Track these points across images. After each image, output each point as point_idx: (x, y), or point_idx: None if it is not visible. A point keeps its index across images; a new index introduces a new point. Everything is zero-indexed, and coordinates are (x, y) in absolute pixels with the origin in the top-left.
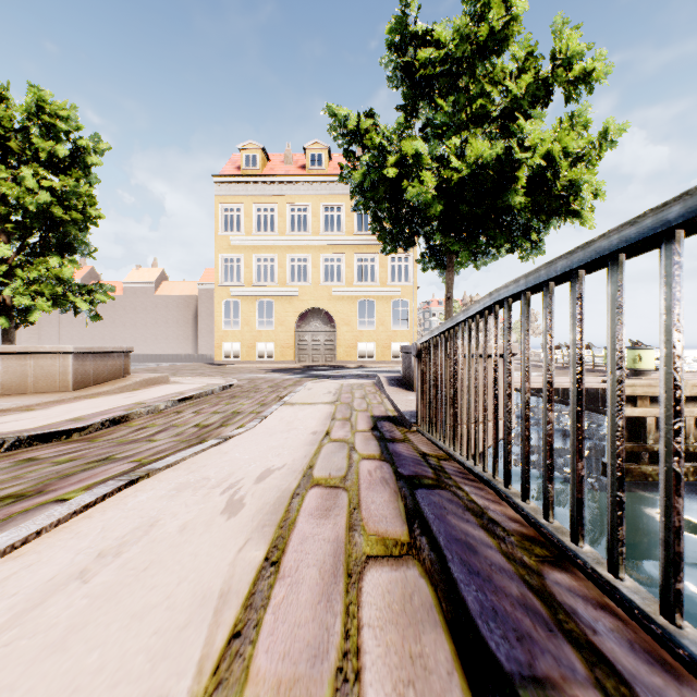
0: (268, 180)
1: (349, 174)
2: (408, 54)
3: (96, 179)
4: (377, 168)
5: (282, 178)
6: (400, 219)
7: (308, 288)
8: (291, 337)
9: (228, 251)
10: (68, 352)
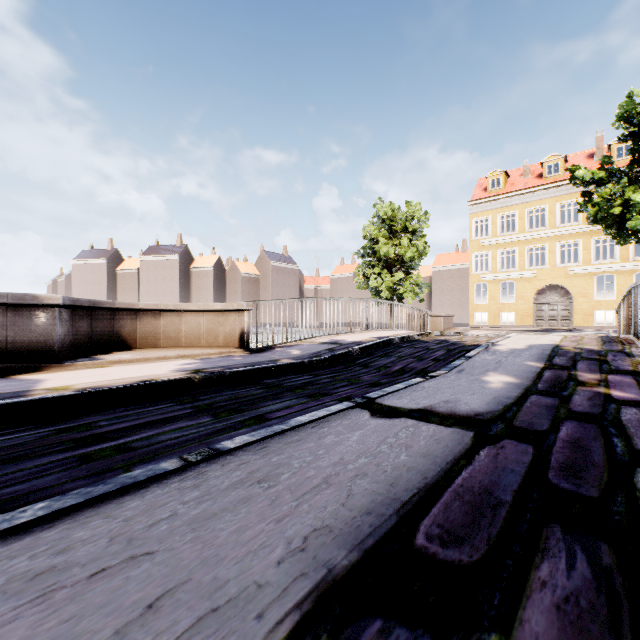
0: (510, 195)
1: (584, 207)
2: (636, 120)
3: (421, 231)
4: (606, 208)
5: (522, 191)
6: (626, 232)
7: (545, 270)
8: (529, 307)
9: (478, 250)
10: (441, 316)
